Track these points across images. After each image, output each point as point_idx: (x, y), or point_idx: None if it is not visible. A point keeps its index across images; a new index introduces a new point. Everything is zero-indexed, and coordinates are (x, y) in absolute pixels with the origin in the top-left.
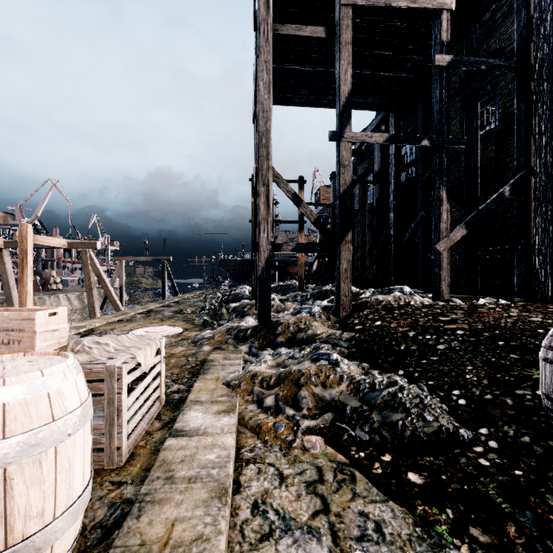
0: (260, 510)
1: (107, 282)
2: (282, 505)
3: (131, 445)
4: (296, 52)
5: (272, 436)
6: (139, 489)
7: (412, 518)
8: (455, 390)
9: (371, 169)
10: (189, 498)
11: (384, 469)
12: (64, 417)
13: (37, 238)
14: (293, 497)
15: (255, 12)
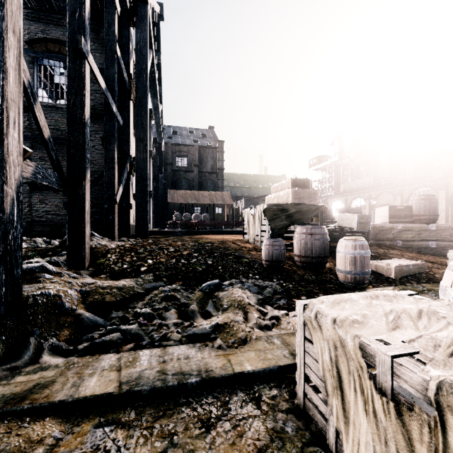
0: None
1: None
2: None
3: None
4: None
5: None
6: None
7: None
8: (250, 274)
9: None
10: None
11: None
12: None
13: None
14: None
15: None
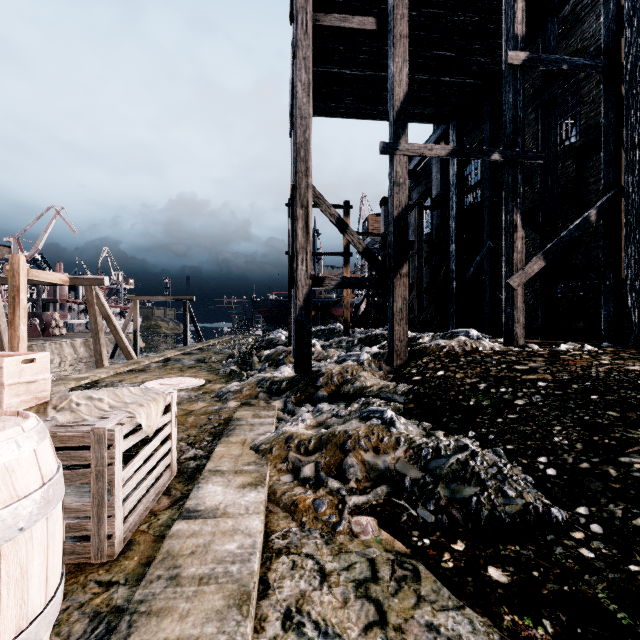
0: (294, 622)
1: (117, 326)
2: (324, 615)
3: (129, 530)
4: (341, 52)
5: (311, 517)
6: (134, 592)
7: (498, 632)
8: (542, 457)
9: (428, 194)
10: (198, 608)
11: (456, 562)
12: (13, 505)
13: (32, 272)
14: (338, 602)
15: (292, 2)
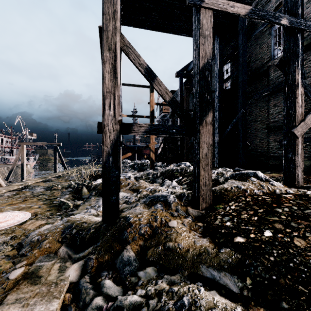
0: None
1: None
2: None
3: None
4: None
5: None
6: None
7: None
8: None
9: None
10: None
11: None
12: None
13: None
14: None
15: None
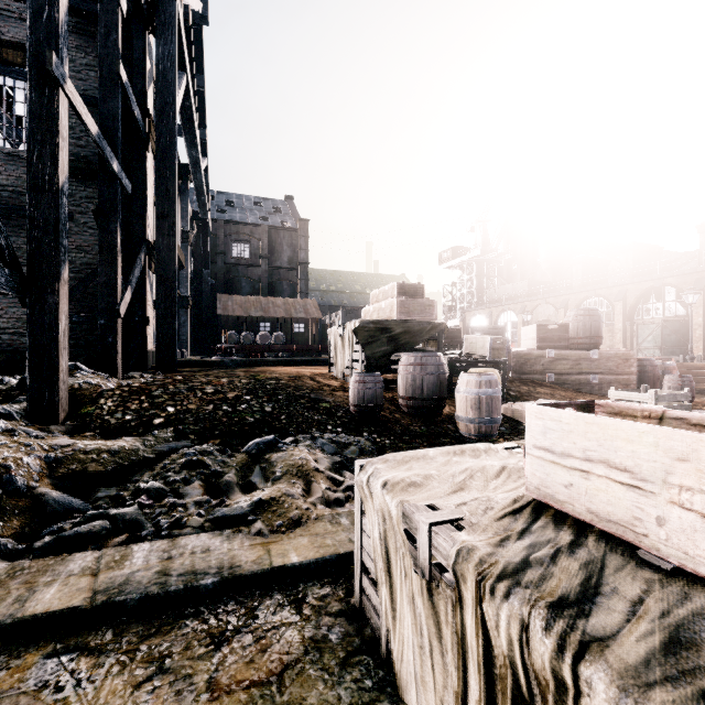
0: None
1: None
2: None
3: None
4: None
5: None
6: None
7: None
8: (328, 426)
9: None
10: None
11: None
12: None
13: None
14: None
15: None
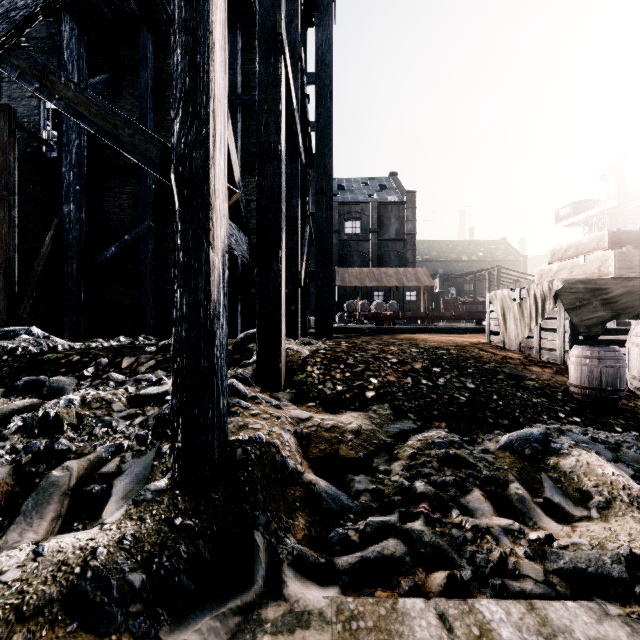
0: None
1: None
2: None
3: None
4: None
5: None
6: None
7: None
8: (559, 414)
9: None
10: None
11: None
12: None
13: None
14: None
15: None
